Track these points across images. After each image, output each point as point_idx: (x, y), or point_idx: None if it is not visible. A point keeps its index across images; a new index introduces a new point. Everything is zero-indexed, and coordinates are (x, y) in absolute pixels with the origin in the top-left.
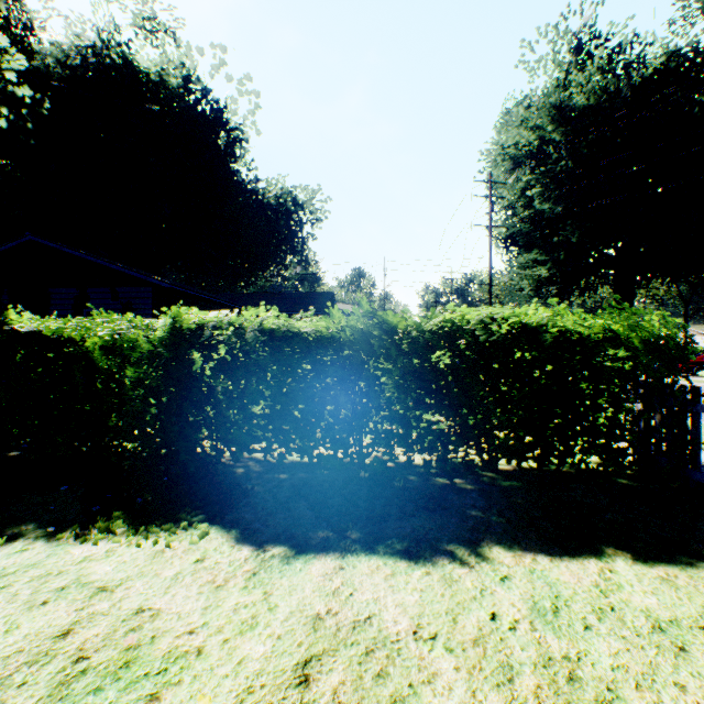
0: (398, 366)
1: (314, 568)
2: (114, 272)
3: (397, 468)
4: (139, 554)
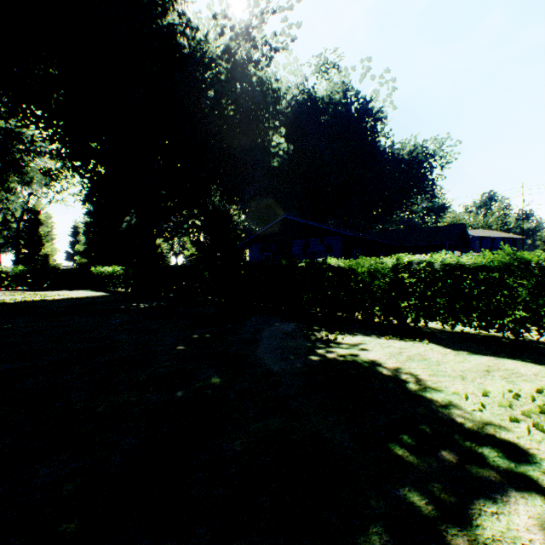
0: (530, 282)
1: (483, 357)
2: (322, 229)
3: (530, 341)
4: (405, 344)
